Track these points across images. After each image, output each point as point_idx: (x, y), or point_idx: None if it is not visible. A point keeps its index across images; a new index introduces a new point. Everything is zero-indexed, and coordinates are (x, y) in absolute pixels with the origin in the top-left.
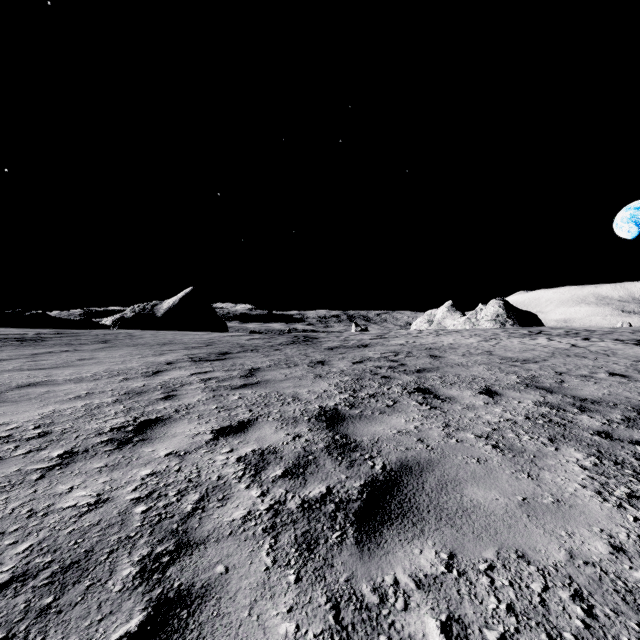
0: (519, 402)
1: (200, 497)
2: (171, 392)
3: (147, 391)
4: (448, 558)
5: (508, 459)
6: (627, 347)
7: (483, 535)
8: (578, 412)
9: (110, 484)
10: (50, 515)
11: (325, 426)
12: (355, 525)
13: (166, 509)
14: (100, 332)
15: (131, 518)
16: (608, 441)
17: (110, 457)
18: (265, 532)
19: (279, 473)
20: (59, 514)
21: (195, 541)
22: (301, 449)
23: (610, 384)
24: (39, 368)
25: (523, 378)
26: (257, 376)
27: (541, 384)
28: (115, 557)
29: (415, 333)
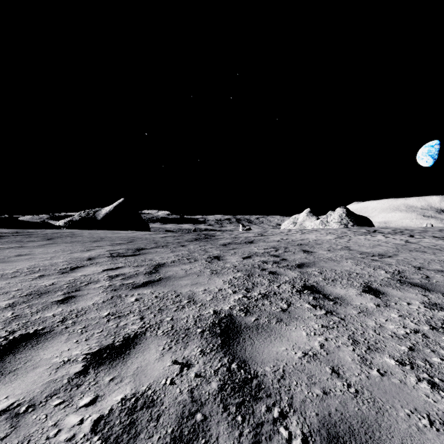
0: (408, 303)
1: None
2: (73, 292)
3: (50, 291)
4: None
5: None
6: None
7: None
8: None
9: None
10: None
11: (219, 344)
12: None
13: None
14: (50, 231)
15: None
16: None
17: None
18: None
19: None
20: None
21: None
22: (187, 395)
23: None
24: None
25: (391, 273)
26: (160, 272)
27: (412, 280)
28: None
29: (286, 232)
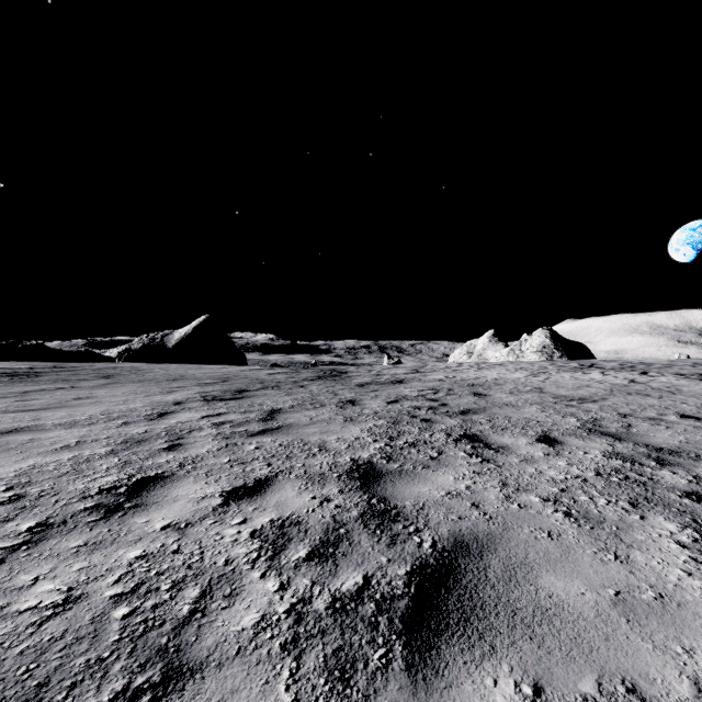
0: (585, 453)
1: (201, 592)
2: (177, 440)
3: (148, 439)
4: (533, 694)
5: (586, 532)
6: (692, 383)
7: (574, 653)
8: (657, 466)
9: (87, 572)
10: (0, 623)
11: (359, 486)
12: (403, 637)
13: (155, 612)
14: (103, 366)
15: (107, 627)
16: (701, 506)
17: (92, 531)
18: (284, 650)
19: (303, 554)
20: (13, 621)
21: (189, 666)
22: (330, 519)
23: (685, 429)
24: (27, 409)
25: (584, 421)
26: (278, 419)
27: (606, 429)
28: (77, 695)
29: (454, 366)
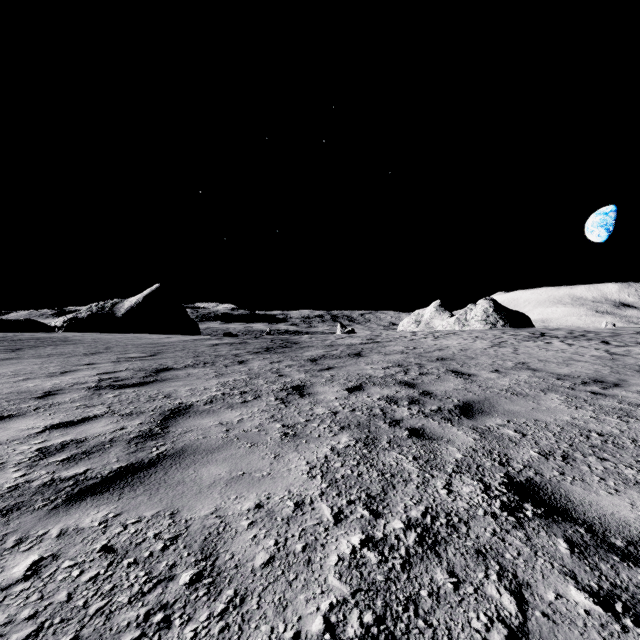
0: None
1: None
2: None
3: None
4: None
5: None
6: None
7: None
8: None
9: None
10: None
11: None
12: None
13: None
14: (29, 336)
15: None
16: None
17: None
18: None
19: None
20: None
21: None
22: None
23: None
24: None
25: None
26: (169, 434)
27: None
28: None
29: (409, 335)
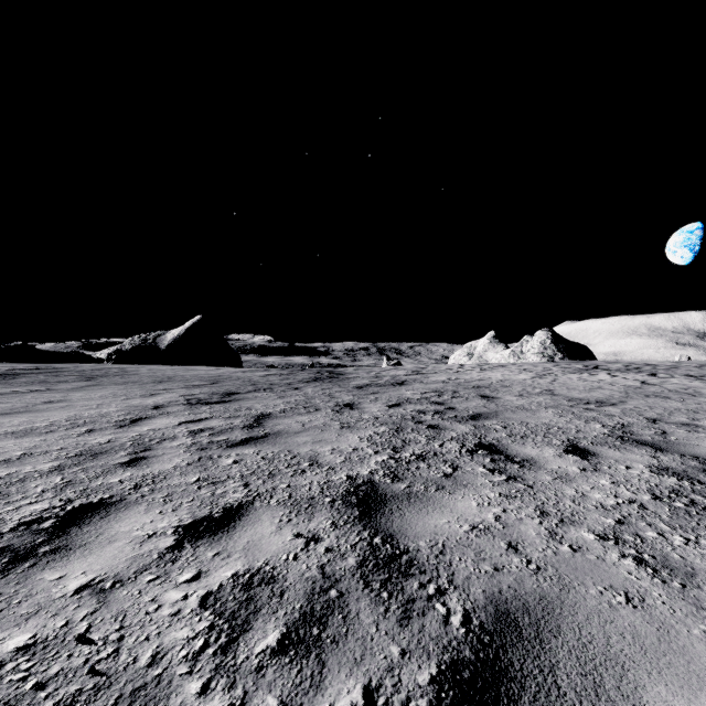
0: (627, 467)
1: None
2: (141, 452)
3: (109, 451)
4: None
5: (678, 594)
6: None
7: None
8: None
9: None
10: None
11: (357, 516)
12: None
13: None
14: (89, 367)
15: None
16: None
17: None
18: None
19: (273, 641)
20: None
21: None
22: (317, 571)
23: None
24: None
25: (611, 428)
26: (265, 426)
27: (639, 437)
28: None
29: (456, 368)
